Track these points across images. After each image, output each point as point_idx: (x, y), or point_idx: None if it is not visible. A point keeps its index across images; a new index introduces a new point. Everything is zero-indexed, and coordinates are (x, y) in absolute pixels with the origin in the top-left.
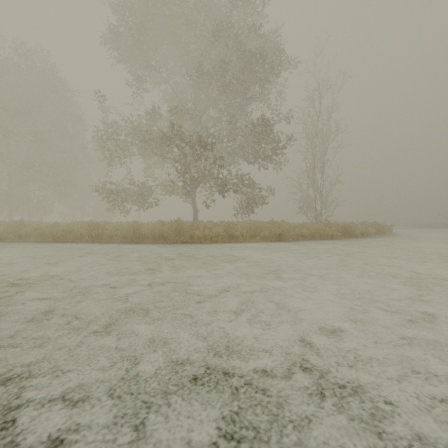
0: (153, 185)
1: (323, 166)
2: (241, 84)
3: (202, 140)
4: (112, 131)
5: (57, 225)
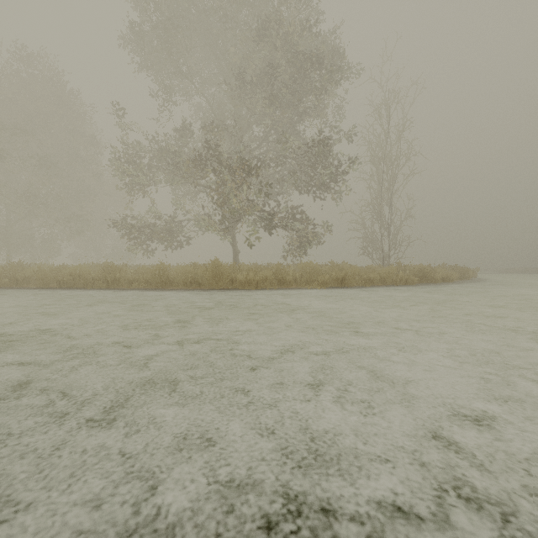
0: (184, 220)
1: (391, 197)
2: (293, 94)
3: (245, 163)
4: (133, 153)
5: (64, 268)
